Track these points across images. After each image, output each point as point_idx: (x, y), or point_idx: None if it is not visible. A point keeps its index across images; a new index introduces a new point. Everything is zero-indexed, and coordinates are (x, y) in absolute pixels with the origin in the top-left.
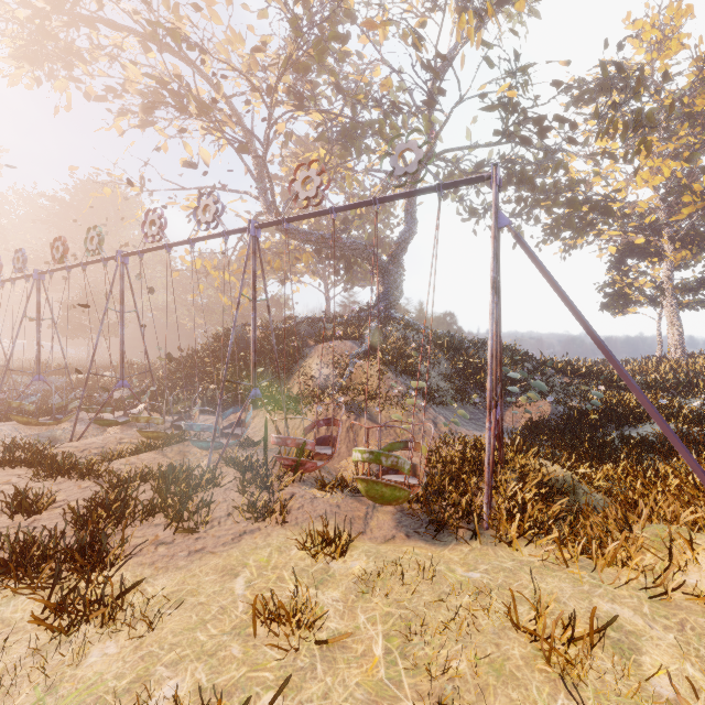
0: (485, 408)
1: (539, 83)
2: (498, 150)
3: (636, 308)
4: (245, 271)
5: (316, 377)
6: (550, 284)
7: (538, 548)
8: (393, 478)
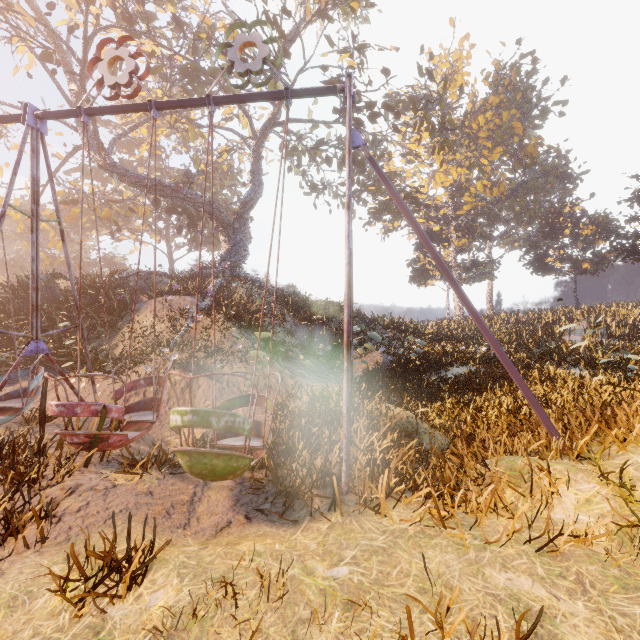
0: (327, 361)
1: (372, 68)
2: (336, 131)
3: (433, 282)
4: (15, 172)
5: (148, 334)
6: (404, 213)
7: (406, 507)
8: (232, 442)
